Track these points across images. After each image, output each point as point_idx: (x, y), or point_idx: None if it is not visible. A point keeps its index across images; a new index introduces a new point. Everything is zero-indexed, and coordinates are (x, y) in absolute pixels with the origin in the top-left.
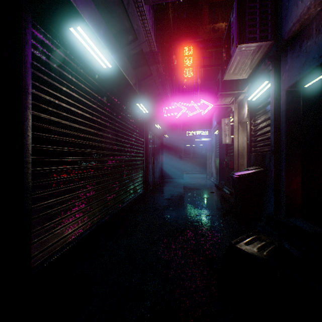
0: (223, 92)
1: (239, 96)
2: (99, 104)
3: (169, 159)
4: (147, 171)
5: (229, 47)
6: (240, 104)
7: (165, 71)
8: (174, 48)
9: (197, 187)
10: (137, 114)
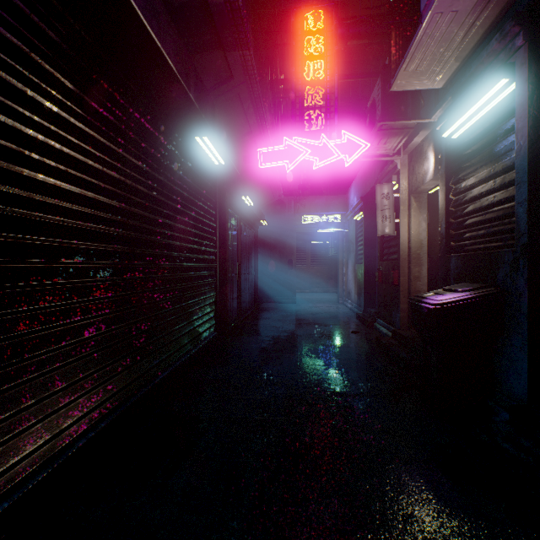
0: (386, 122)
1: (414, 136)
2: (69, 104)
3: (270, 266)
4: (225, 291)
5: (412, 0)
6: (416, 155)
7: (263, 82)
8: (279, 49)
9: (324, 320)
10: (201, 167)
